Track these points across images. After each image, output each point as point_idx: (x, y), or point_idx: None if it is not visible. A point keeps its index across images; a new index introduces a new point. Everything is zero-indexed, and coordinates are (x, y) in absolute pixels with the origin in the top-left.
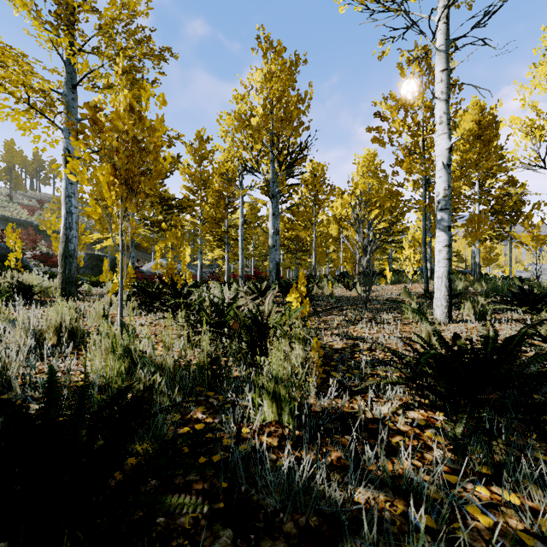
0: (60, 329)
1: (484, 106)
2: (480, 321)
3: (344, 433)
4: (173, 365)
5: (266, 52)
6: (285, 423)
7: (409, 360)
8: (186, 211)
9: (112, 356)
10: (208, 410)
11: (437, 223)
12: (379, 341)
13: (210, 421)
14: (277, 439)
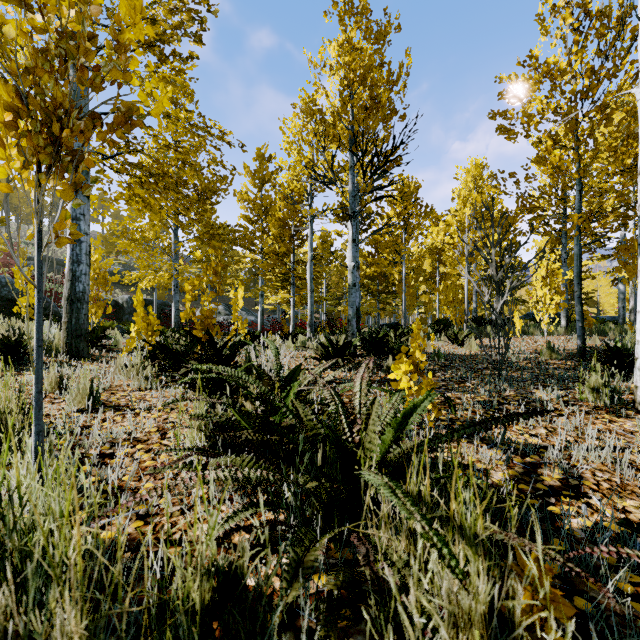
0: None
1: None
2: None
3: None
4: (83, 638)
5: (343, 16)
6: None
7: None
8: (244, 245)
9: None
10: None
11: None
12: (573, 460)
13: None
14: None
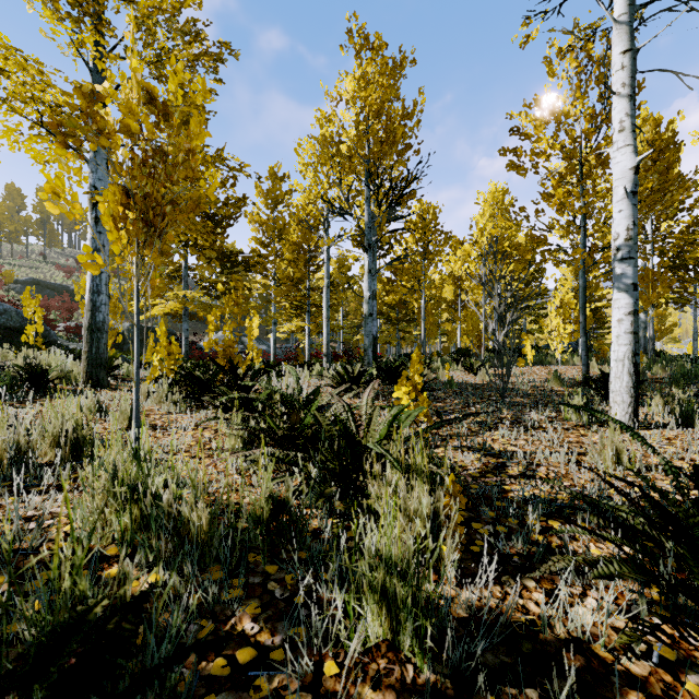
0: (59, 439)
1: (660, 120)
2: (682, 426)
3: (523, 682)
4: (207, 520)
5: (359, 50)
6: (404, 650)
7: (628, 522)
8: (256, 270)
9: (111, 500)
10: (265, 611)
11: (615, 279)
12: (535, 460)
13: (266, 642)
14: (392, 697)
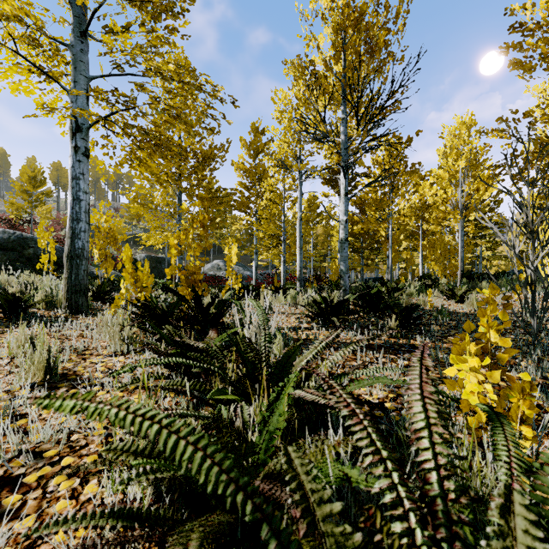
0: None
1: None
2: None
3: None
4: None
5: None
6: None
7: None
8: (241, 209)
9: None
10: None
11: None
12: None
13: None
14: None
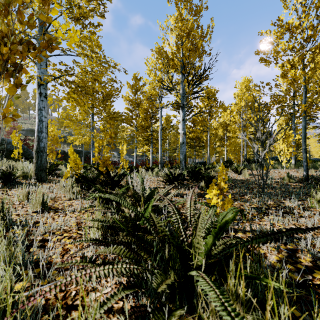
0: None
1: None
2: None
3: None
4: None
5: (178, 2)
6: None
7: None
8: (127, 123)
9: None
10: None
11: None
12: (316, 248)
13: None
14: None
